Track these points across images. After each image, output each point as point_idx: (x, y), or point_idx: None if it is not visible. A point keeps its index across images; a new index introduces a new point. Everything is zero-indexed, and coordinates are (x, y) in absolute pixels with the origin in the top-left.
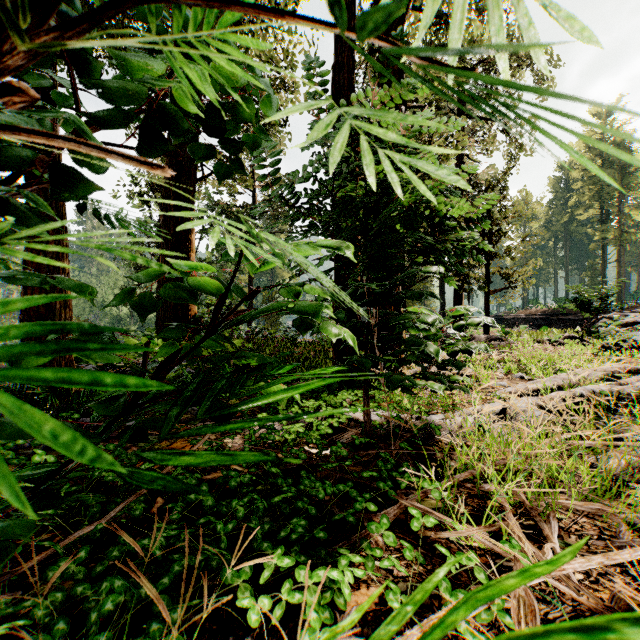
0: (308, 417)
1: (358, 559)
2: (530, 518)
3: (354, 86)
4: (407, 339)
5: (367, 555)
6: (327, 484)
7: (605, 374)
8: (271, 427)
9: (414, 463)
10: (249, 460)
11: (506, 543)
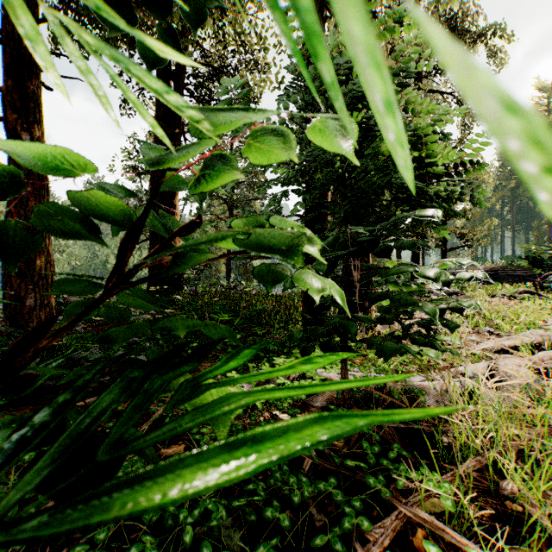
0: None
1: None
2: None
3: None
4: (397, 297)
5: None
6: (304, 482)
7: None
8: None
9: (399, 437)
10: None
11: None
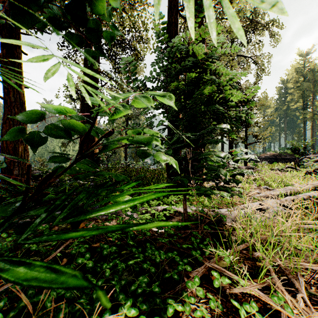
0: (136, 228)
1: (180, 308)
2: (284, 274)
3: (178, 34)
4: (208, 167)
5: (186, 302)
6: (161, 253)
7: (313, 186)
8: (131, 216)
9: (212, 237)
10: (66, 284)
11: (275, 296)
